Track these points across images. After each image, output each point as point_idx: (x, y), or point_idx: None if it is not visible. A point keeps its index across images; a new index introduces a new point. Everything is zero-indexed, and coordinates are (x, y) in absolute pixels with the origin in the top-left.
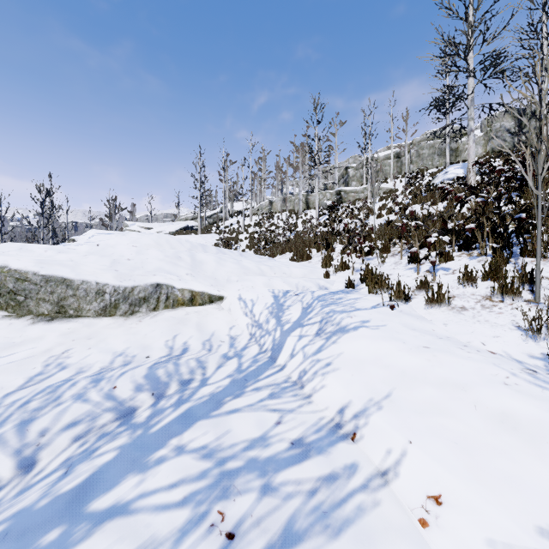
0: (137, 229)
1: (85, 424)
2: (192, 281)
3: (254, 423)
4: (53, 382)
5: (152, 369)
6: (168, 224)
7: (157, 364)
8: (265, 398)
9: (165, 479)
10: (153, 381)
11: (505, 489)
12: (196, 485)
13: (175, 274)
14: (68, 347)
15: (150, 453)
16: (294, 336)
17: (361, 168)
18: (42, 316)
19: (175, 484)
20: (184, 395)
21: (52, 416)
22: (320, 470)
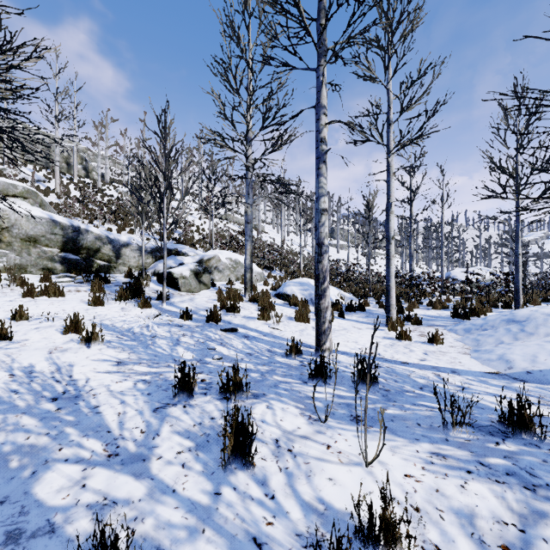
0: None
1: None
2: None
3: None
4: None
5: None
6: None
7: None
8: None
9: None
10: None
11: None
12: None
13: None
14: None
15: None
16: None
17: None
18: None
19: None
20: None
21: None
22: None
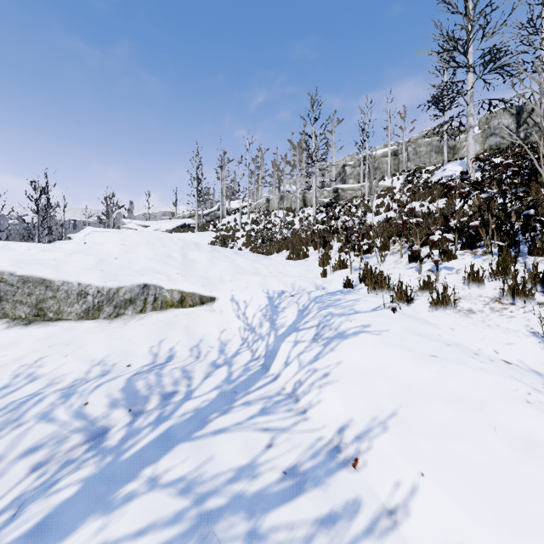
0: (134, 227)
1: (47, 448)
2: (182, 281)
3: (241, 446)
4: (18, 396)
5: (131, 381)
6: (165, 222)
7: (137, 375)
8: (255, 414)
9: (131, 523)
10: (131, 395)
11: (543, 542)
12: (168, 531)
13: (164, 273)
14: (42, 355)
15: (118, 487)
16: (289, 342)
17: (358, 166)
18: (19, 320)
19: (143, 530)
20: (164, 411)
21: (9, 440)
22: (317, 509)
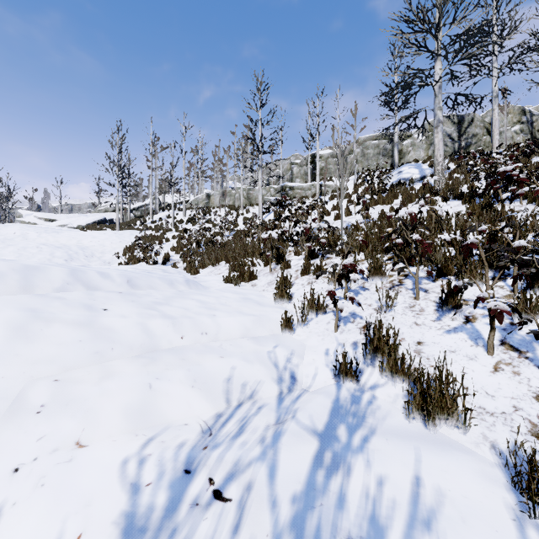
0: (34, 220)
1: None
2: None
3: None
4: None
5: None
6: (80, 215)
7: None
8: None
9: None
10: None
11: None
12: None
13: None
14: None
15: None
16: None
17: (305, 165)
18: None
19: None
20: None
21: None
22: None
